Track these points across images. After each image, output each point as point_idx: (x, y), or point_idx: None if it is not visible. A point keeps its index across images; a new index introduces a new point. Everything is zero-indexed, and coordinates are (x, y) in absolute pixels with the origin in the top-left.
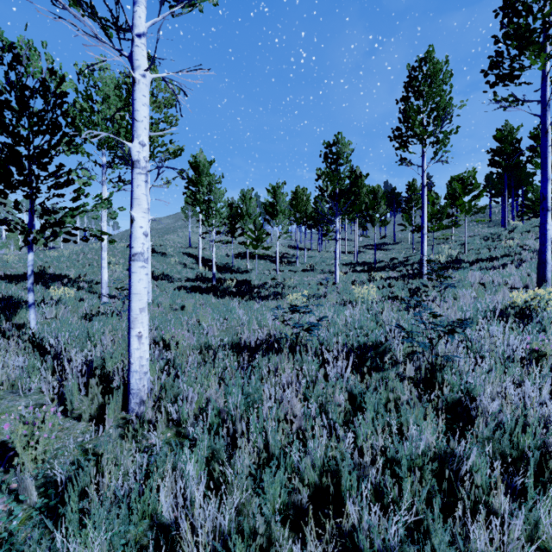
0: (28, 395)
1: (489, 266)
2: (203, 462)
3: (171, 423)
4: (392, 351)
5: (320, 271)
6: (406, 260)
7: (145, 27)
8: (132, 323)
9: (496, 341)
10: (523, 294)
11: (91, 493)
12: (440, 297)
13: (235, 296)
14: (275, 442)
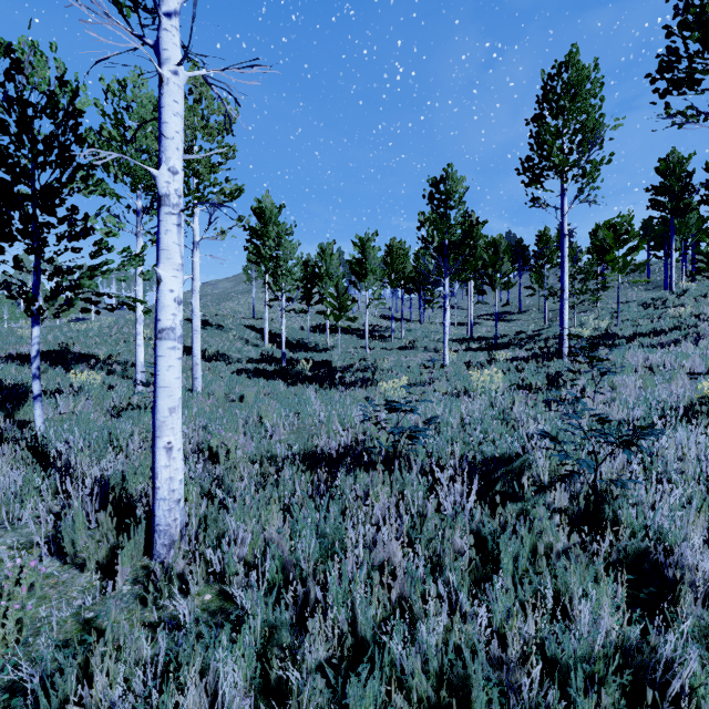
0: (18, 527)
1: (653, 343)
2: (252, 656)
3: (212, 578)
4: (531, 467)
5: (422, 349)
6: (538, 335)
7: (177, 2)
8: (158, 430)
9: (686, 455)
10: None
11: None
12: (591, 387)
13: (311, 382)
14: (365, 622)
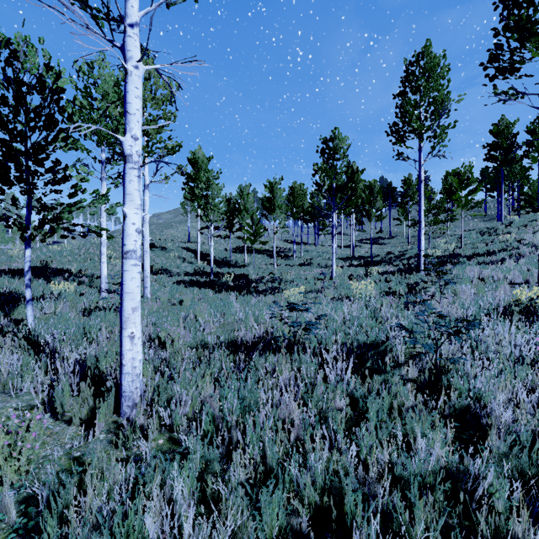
0: (20, 395)
1: (487, 261)
2: (194, 477)
3: (163, 429)
4: (392, 350)
5: (317, 265)
6: (402, 255)
7: (137, 16)
8: (124, 323)
9: (502, 341)
10: (526, 290)
11: (72, 516)
12: (439, 293)
13: (233, 290)
14: (272, 454)
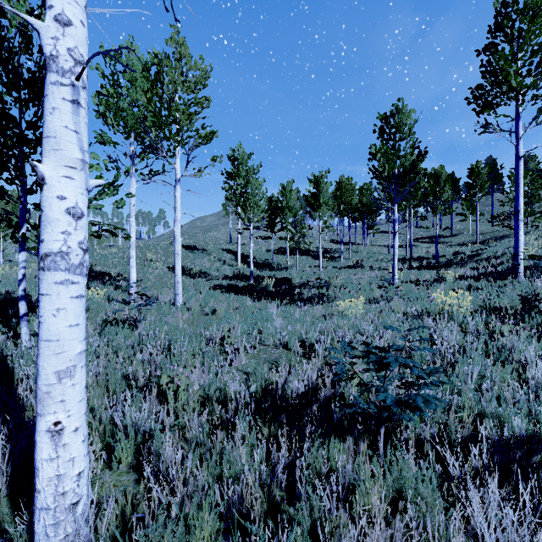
0: None
1: None
2: None
3: None
4: None
5: (369, 267)
6: (477, 255)
7: None
8: (40, 403)
9: None
10: None
11: None
12: None
13: (274, 298)
14: None
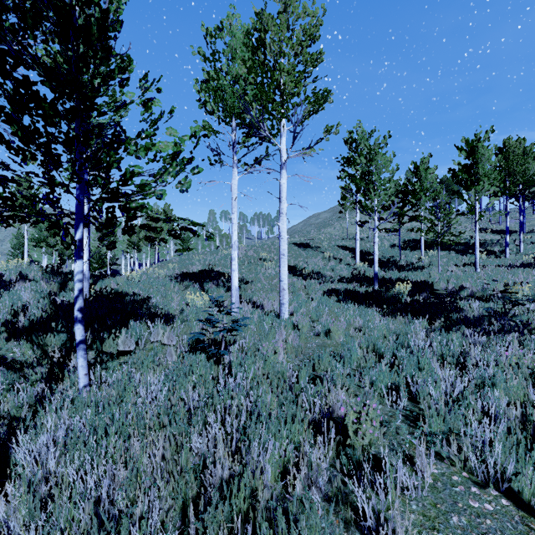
0: None
1: None
2: None
3: None
4: None
5: None
6: None
7: None
8: None
9: None
10: None
11: None
12: None
13: (415, 315)
14: None
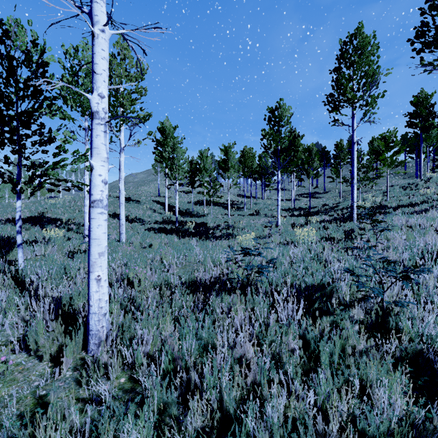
0: (2, 330)
1: (411, 211)
2: (150, 427)
3: (126, 367)
4: (337, 292)
5: (264, 215)
6: (336, 206)
7: None
8: (91, 267)
9: None
10: None
11: None
12: (373, 239)
13: (194, 236)
14: (229, 402)
